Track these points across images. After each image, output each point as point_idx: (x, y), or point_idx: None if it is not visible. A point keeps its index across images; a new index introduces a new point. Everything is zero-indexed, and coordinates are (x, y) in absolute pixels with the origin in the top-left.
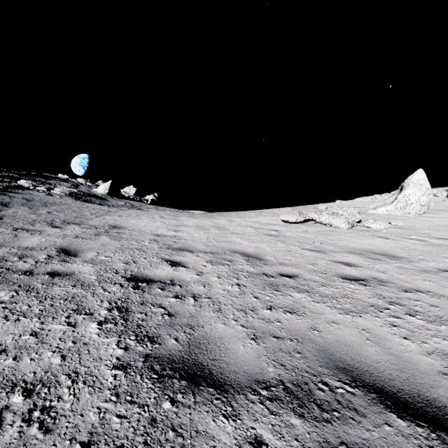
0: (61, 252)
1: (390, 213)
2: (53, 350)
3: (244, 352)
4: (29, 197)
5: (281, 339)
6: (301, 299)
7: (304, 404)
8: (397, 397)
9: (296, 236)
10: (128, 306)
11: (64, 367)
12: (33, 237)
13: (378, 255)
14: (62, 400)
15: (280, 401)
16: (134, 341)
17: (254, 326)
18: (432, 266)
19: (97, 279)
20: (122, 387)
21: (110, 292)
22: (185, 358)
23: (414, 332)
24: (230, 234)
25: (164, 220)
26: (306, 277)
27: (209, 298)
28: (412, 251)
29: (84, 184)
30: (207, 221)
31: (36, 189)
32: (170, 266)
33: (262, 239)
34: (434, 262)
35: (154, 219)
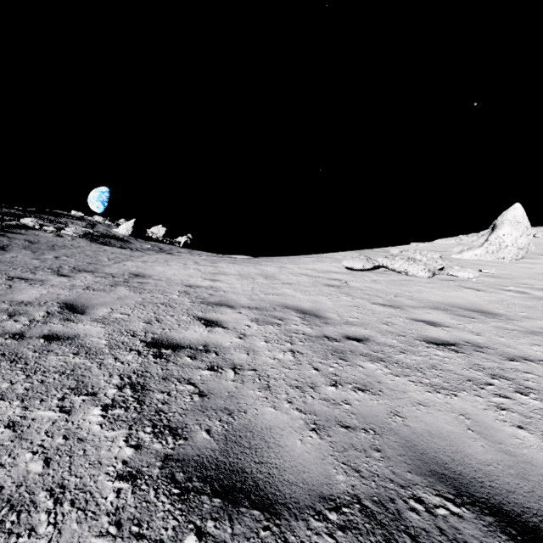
0: (64, 308)
1: (479, 258)
2: (34, 450)
3: (302, 450)
4: (33, 238)
5: (352, 430)
6: (375, 372)
7: (391, 535)
8: (523, 521)
9: (363, 287)
10: (145, 382)
11: (46, 477)
12: (32, 289)
13: (469, 311)
14: (35, 535)
15: (356, 531)
16: (150, 434)
17: (315, 410)
18: (539, 326)
19: (108, 344)
20: (126, 510)
21: (124, 362)
22: (220, 460)
23: (530, 419)
24: (281, 284)
25: (199, 267)
26: (380, 341)
27: (254, 370)
28: (512, 306)
29: (102, 223)
30: (252, 268)
31: (42, 229)
32: (204, 326)
33: (321, 290)
34: (541, 321)
35: (186, 266)
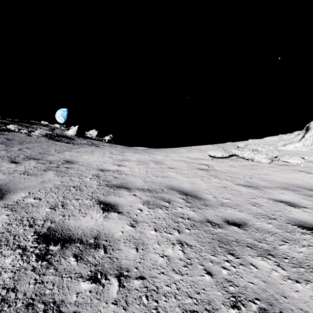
0: None
1: (298, 149)
2: None
3: None
4: (11, 137)
5: None
6: (271, 275)
7: None
8: None
9: (225, 171)
10: None
11: None
12: None
13: (312, 191)
14: None
15: None
16: None
17: None
18: None
19: None
20: None
21: None
22: None
23: None
24: (167, 168)
25: (112, 156)
26: (257, 225)
27: (142, 278)
28: None
29: (59, 128)
30: (147, 156)
31: (20, 131)
32: (101, 211)
33: (195, 173)
34: None
35: (104, 154)
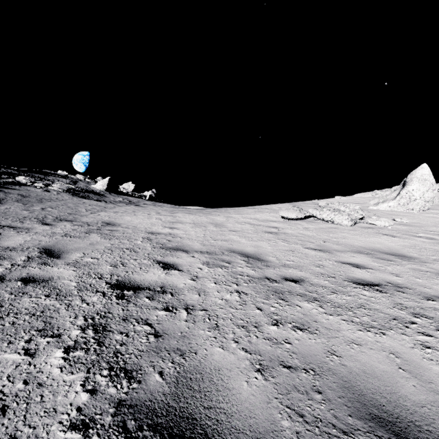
0: (43, 253)
1: (392, 209)
2: None
3: (249, 393)
4: (25, 193)
5: (294, 370)
6: (311, 311)
7: None
8: None
9: (297, 234)
10: (107, 323)
11: (0, 428)
12: (19, 236)
13: (387, 254)
14: None
15: None
16: (106, 378)
17: (259, 350)
18: None
19: (77, 286)
20: None
21: (89, 303)
22: (171, 405)
23: None
24: (228, 231)
25: (160, 217)
26: (314, 282)
27: (205, 310)
28: (423, 250)
29: (83, 180)
30: (204, 218)
31: (33, 185)
32: (162, 269)
33: (261, 236)
34: None
35: (150, 215)
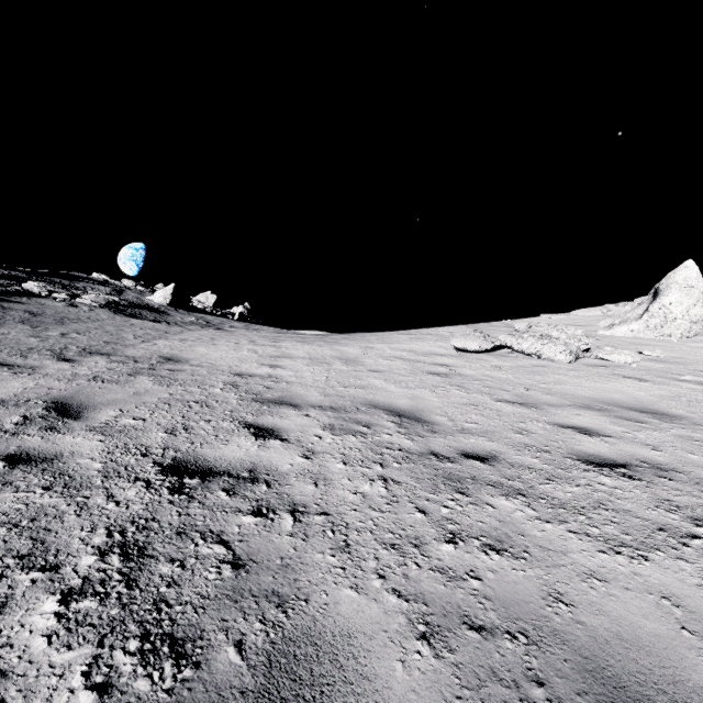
0: (52, 409)
1: (636, 335)
2: None
3: (406, 687)
4: (36, 308)
5: (490, 636)
6: (513, 515)
7: None
8: None
9: (481, 376)
10: (148, 540)
11: None
12: (15, 380)
13: (634, 411)
14: None
15: None
16: (134, 657)
17: (423, 593)
18: None
19: (103, 470)
20: None
21: (120, 502)
22: None
23: None
24: (367, 372)
25: (256, 348)
26: (514, 460)
27: (325, 514)
28: (694, 404)
29: (133, 289)
30: (327, 349)
31: (51, 296)
32: (253, 438)
33: (422, 381)
34: None
35: (238, 345)
